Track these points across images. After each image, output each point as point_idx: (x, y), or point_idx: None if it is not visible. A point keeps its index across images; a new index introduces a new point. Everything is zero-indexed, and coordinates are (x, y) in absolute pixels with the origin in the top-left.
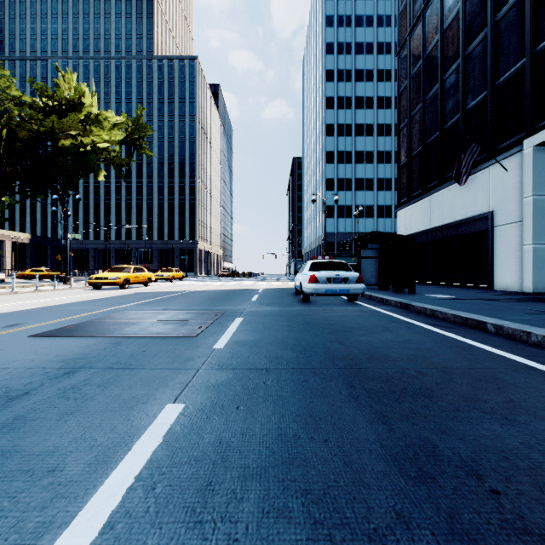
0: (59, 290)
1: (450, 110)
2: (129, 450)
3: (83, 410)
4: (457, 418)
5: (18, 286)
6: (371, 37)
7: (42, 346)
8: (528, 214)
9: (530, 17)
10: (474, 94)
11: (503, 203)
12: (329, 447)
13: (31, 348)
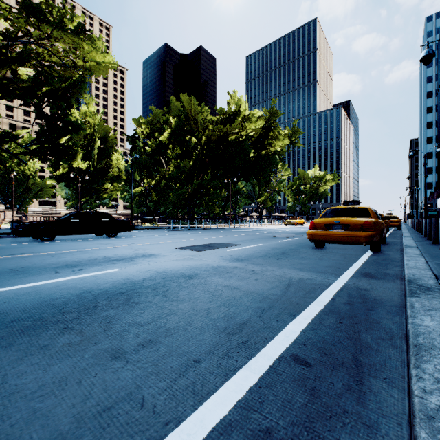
0: None
1: None
2: None
3: None
4: None
5: None
6: None
7: None
8: None
9: None
10: None
11: None
12: None
13: None
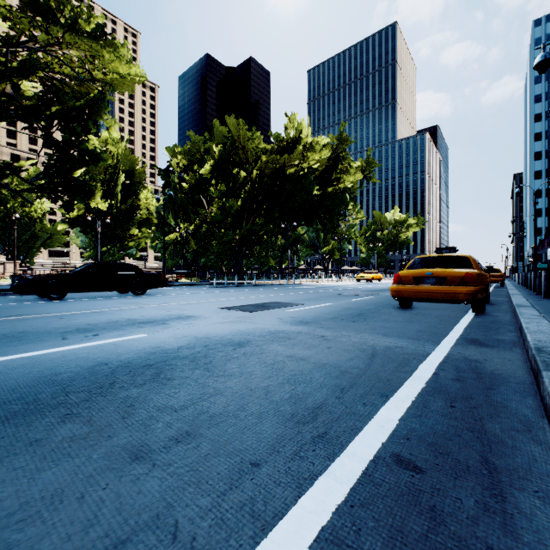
0: None
1: None
2: None
3: None
4: None
5: None
6: None
7: None
8: None
9: None
10: None
11: None
12: None
13: None
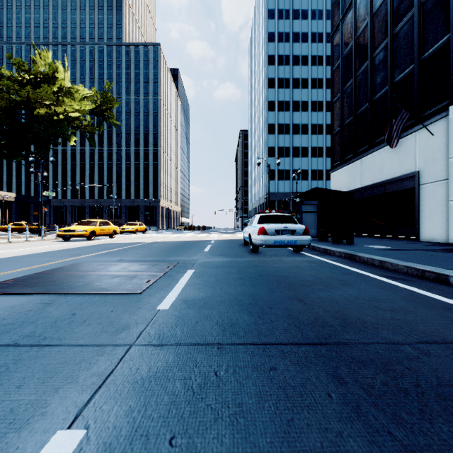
0: (30, 242)
1: (378, 83)
2: None
3: None
4: None
5: None
6: (306, 28)
7: None
8: None
9: None
10: (402, 68)
11: (429, 163)
12: None
13: None
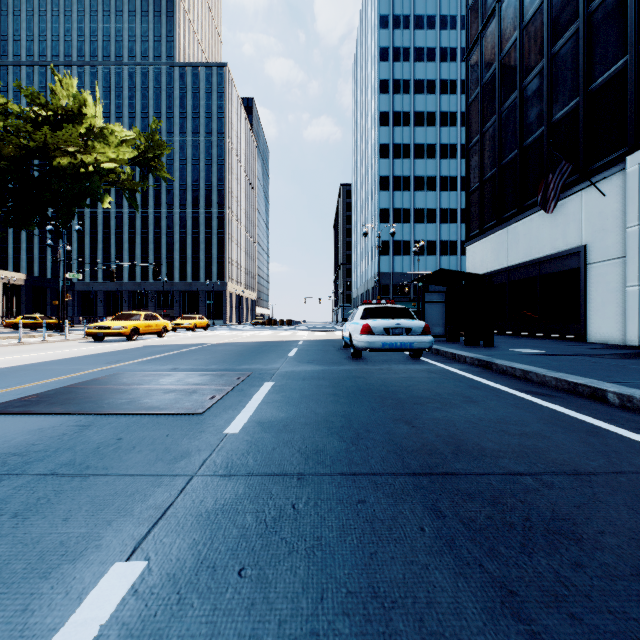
0: (49, 343)
1: (531, 122)
2: None
3: None
4: None
5: (0, 337)
6: (433, 41)
7: None
8: (632, 248)
9: (634, 4)
10: (562, 103)
11: (600, 234)
12: None
13: None
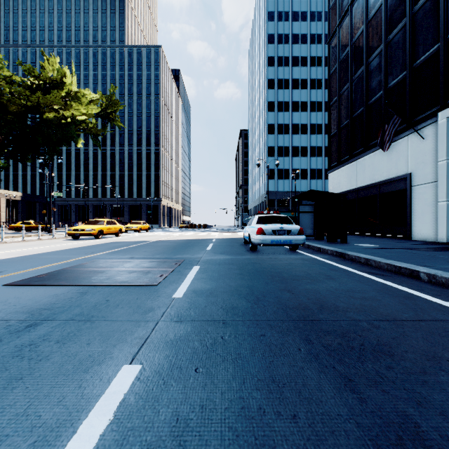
0: (42, 240)
1: (373, 88)
2: (74, 433)
3: (35, 374)
4: (428, 383)
5: (8, 236)
6: (305, 29)
7: (13, 295)
8: (442, 175)
9: (443, 8)
10: (395, 75)
11: (420, 166)
12: (299, 427)
13: (2, 298)
